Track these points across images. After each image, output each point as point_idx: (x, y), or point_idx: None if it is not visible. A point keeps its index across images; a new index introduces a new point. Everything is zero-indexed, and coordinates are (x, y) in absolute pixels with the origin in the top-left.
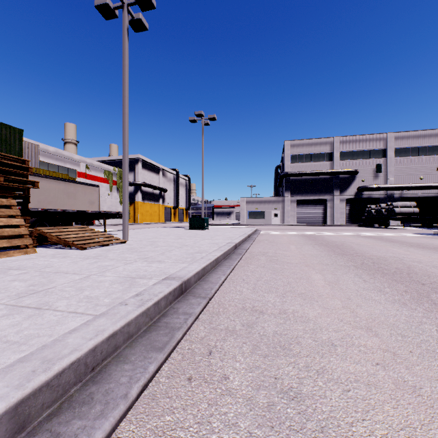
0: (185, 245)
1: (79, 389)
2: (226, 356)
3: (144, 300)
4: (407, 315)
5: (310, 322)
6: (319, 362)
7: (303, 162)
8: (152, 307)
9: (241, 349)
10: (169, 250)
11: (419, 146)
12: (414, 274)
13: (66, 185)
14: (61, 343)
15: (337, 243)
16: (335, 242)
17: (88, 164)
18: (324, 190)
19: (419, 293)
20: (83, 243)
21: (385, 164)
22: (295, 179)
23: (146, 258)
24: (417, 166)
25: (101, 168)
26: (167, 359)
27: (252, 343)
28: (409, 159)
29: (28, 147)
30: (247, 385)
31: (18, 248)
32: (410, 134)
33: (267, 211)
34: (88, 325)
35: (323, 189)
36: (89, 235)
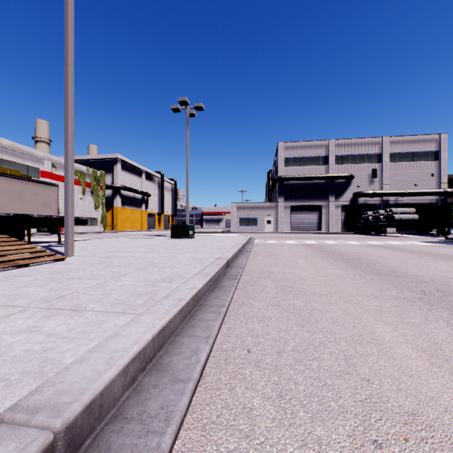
0: (152, 263)
1: None
2: None
3: None
4: None
5: None
6: None
7: (297, 166)
8: None
9: None
10: (119, 276)
11: (414, 151)
12: None
13: (8, 181)
14: None
15: (353, 255)
16: (349, 254)
17: (55, 162)
18: (319, 196)
19: None
20: None
21: (381, 169)
22: (290, 184)
23: (58, 298)
24: (412, 172)
25: None
26: None
27: None
28: (404, 165)
29: None
30: None
31: None
32: (405, 139)
33: (259, 217)
34: None
35: (318, 195)
36: (0, 249)
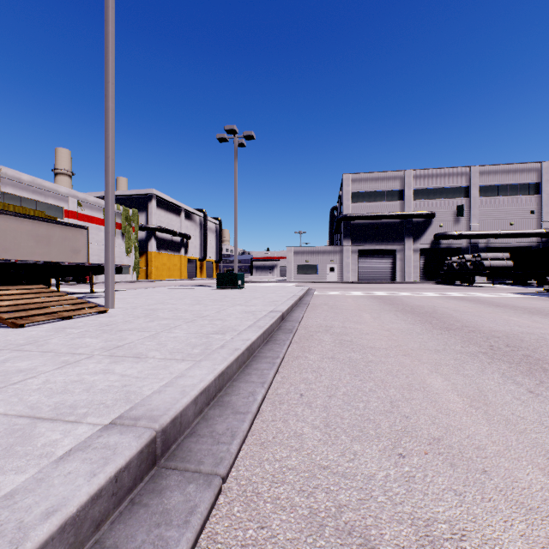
0: (201, 316)
1: None
2: None
3: None
4: None
5: None
6: None
7: (367, 202)
8: None
9: None
10: (170, 328)
11: (509, 183)
12: None
13: (35, 224)
14: None
15: (426, 308)
16: (423, 307)
17: (80, 200)
18: (392, 238)
19: None
20: (21, 315)
21: (468, 206)
22: (357, 223)
23: (117, 347)
24: (507, 209)
25: (99, 206)
26: None
27: None
28: (497, 200)
29: None
30: None
31: None
32: (498, 168)
33: (321, 264)
34: None
35: (391, 237)
36: (42, 300)
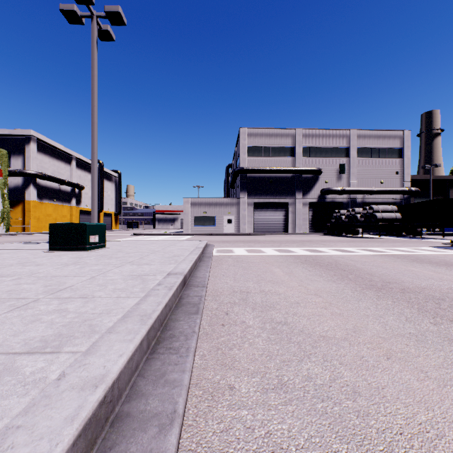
0: None
1: None
2: None
3: None
4: None
5: None
6: None
7: (262, 156)
8: None
9: None
10: None
11: (380, 147)
12: None
13: None
14: None
15: None
16: None
17: None
18: (285, 192)
19: None
20: None
21: (348, 165)
22: (253, 177)
23: None
24: (378, 169)
25: None
26: None
27: None
28: (371, 161)
29: None
30: None
31: None
32: (371, 133)
33: (218, 216)
34: None
35: (284, 191)
36: None
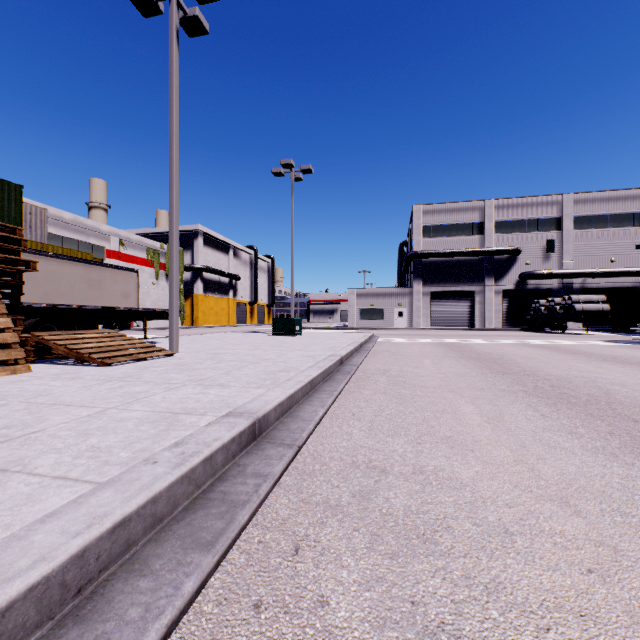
0: (264, 359)
1: (45, 635)
2: (324, 556)
3: (186, 453)
4: (622, 476)
5: (465, 489)
6: (487, 568)
7: (440, 236)
8: (201, 466)
9: (350, 542)
10: (239, 368)
11: (610, 213)
12: (618, 405)
13: (87, 268)
14: (19, 543)
15: (493, 355)
16: (490, 354)
17: (123, 239)
18: (470, 278)
19: (633, 436)
20: (107, 356)
21: (560, 240)
22: (429, 262)
23: (202, 380)
24: (607, 243)
25: (142, 245)
26: (220, 564)
27: (370, 529)
28: (595, 233)
29: (31, 212)
30: (362, 619)
31: (5, 364)
32: (596, 196)
33: (387, 308)
34: (80, 504)
35: (469, 277)
36: (118, 343)
